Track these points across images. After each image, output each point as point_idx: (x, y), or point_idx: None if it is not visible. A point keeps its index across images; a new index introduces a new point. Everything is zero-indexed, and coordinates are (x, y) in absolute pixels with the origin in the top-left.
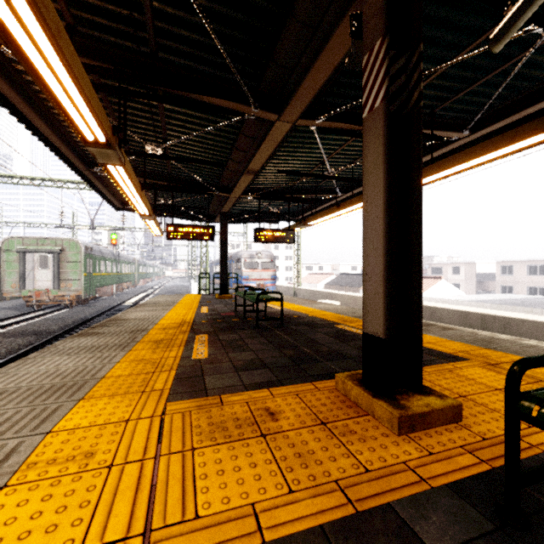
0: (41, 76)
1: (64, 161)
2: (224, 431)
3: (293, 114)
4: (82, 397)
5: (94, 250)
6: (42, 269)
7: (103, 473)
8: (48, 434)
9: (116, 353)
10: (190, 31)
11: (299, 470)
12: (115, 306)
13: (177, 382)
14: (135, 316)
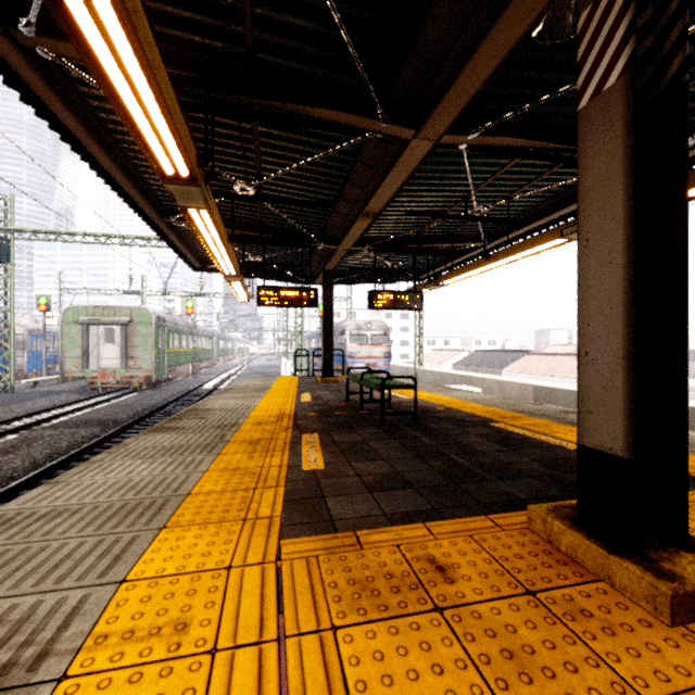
0: (110, 83)
1: (134, 209)
2: (375, 596)
3: (438, 127)
4: (163, 524)
5: (167, 321)
6: (108, 345)
7: (203, 663)
8: (122, 585)
9: (201, 457)
10: (301, 16)
11: (520, 687)
12: (191, 390)
13: (289, 506)
14: (220, 405)
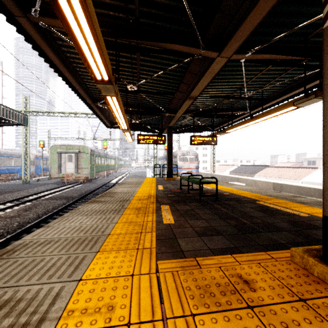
0: (72, 33)
1: (81, 99)
2: (212, 297)
3: (230, 50)
4: (98, 249)
5: (95, 151)
6: (69, 162)
7: None
8: (80, 282)
9: (114, 215)
10: None
11: None
12: (106, 183)
13: (159, 243)
14: (120, 190)
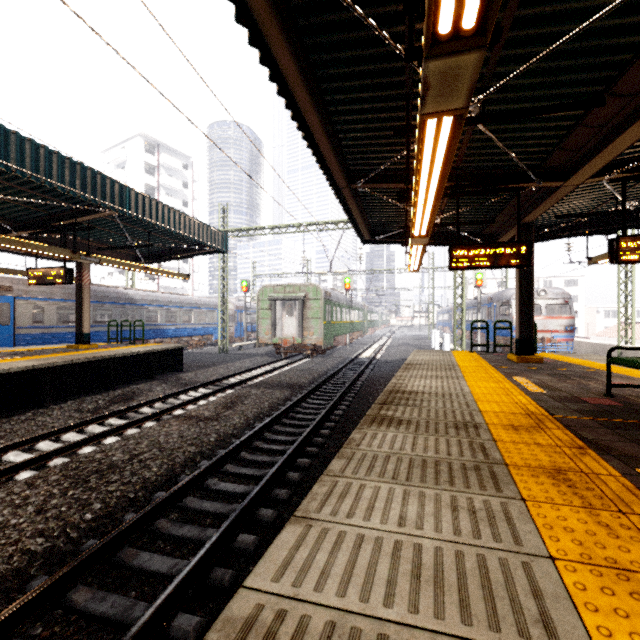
0: None
1: (327, 176)
2: None
3: None
4: None
5: (332, 295)
6: (289, 317)
7: None
8: None
9: (495, 500)
10: None
11: None
12: (352, 359)
13: None
14: (422, 387)
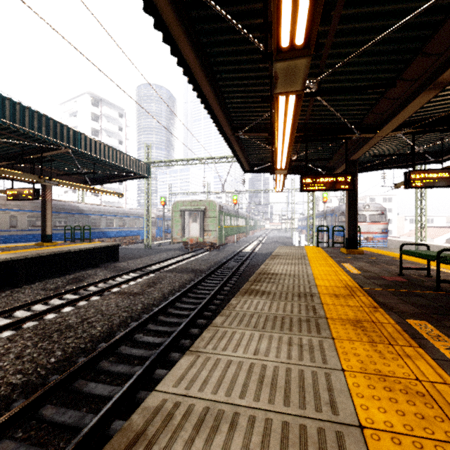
0: None
1: (218, 127)
2: None
3: None
4: None
5: (224, 208)
6: (194, 223)
7: None
8: None
9: (315, 339)
10: None
11: None
12: (238, 252)
13: None
14: (281, 270)
